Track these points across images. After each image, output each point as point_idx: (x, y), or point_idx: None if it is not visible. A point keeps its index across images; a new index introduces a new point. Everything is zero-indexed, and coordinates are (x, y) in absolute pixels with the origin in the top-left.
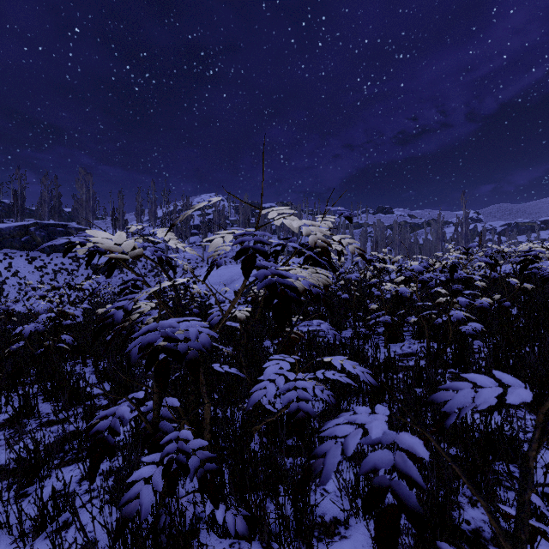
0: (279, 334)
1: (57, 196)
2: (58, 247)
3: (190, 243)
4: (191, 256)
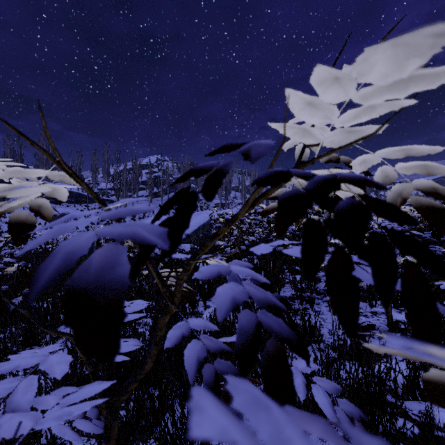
0: (212, 292)
1: (20, 154)
2: None
3: (139, 196)
4: None
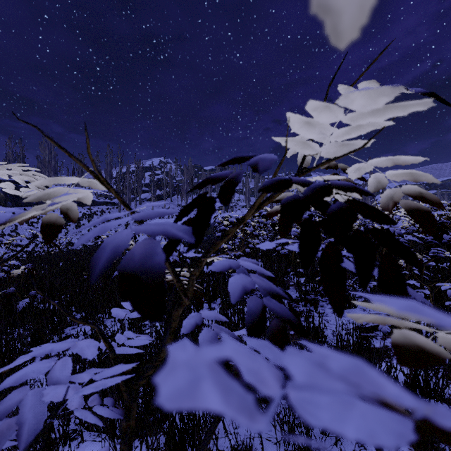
0: (217, 295)
1: (22, 157)
2: (20, 202)
3: (142, 199)
4: (142, 210)
